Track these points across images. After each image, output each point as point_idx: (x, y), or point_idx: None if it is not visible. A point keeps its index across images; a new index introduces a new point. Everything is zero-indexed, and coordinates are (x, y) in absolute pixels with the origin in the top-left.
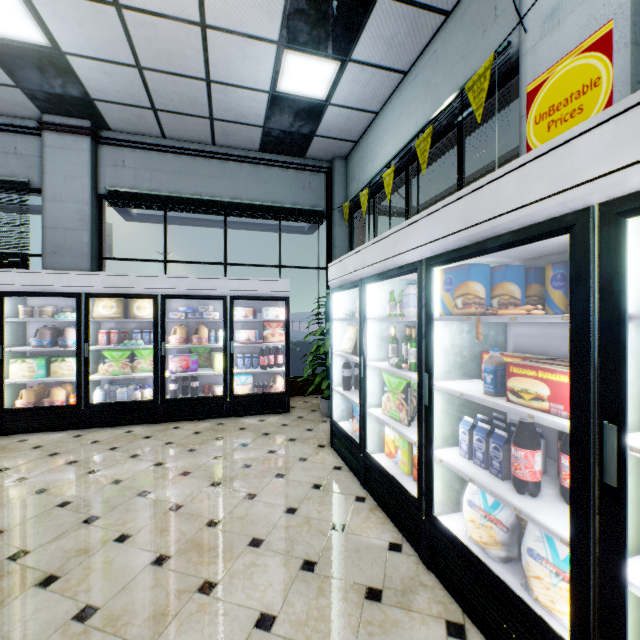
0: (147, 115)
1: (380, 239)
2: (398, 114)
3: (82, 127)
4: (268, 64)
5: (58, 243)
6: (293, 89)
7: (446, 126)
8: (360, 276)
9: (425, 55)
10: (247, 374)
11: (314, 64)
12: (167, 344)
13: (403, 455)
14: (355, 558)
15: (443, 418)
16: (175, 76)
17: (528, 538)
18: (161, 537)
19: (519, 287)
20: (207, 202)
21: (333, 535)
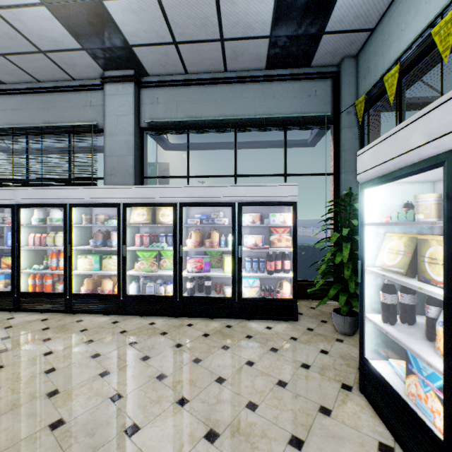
0: (171, 52)
1: None
2: None
3: (128, 75)
4: None
5: (113, 167)
6: None
7: None
8: (450, 145)
9: None
10: (254, 277)
11: None
12: (185, 246)
13: None
14: None
15: None
16: None
17: None
18: None
19: None
20: (220, 122)
21: None
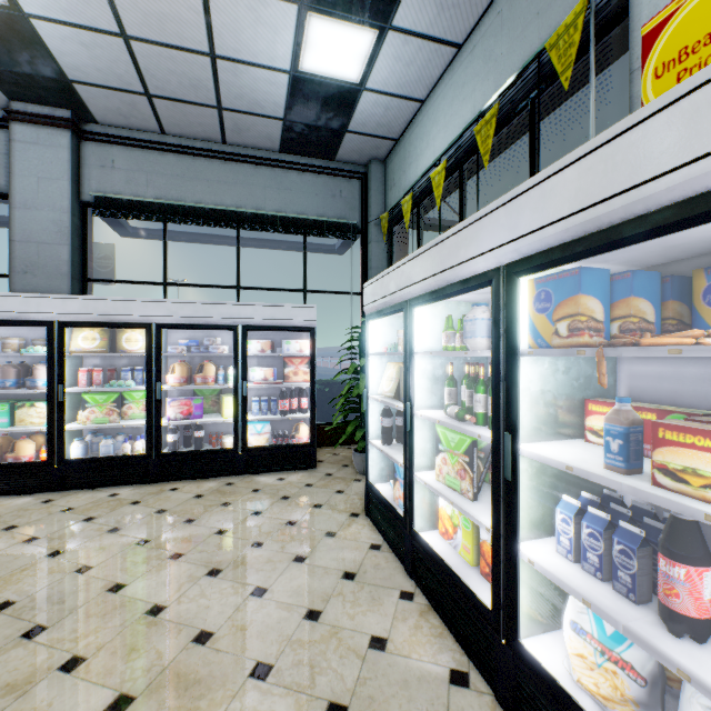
0: (140, 103)
1: (434, 244)
2: (450, 99)
3: (60, 118)
4: (287, 33)
5: (30, 260)
6: (319, 68)
7: (514, 107)
8: (405, 297)
9: (486, 20)
10: (264, 421)
11: (345, 33)
12: (165, 385)
13: (465, 538)
14: (403, 699)
15: (530, 496)
16: (171, 49)
17: (689, 707)
18: (127, 662)
19: (652, 304)
20: (216, 212)
21: (371, 657)
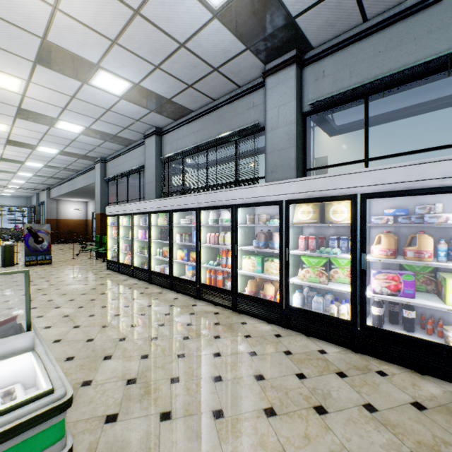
0: None
1: None
2: None
3: (289, 58)
4: None
5: (274, 163)
6: None
7: None
8: None
9: None
10: None
11: None
12: (367, 255)
13: None
14: None
15: None
16: None
17: None
18: None
19: None
20: (425, 68)
21: None
